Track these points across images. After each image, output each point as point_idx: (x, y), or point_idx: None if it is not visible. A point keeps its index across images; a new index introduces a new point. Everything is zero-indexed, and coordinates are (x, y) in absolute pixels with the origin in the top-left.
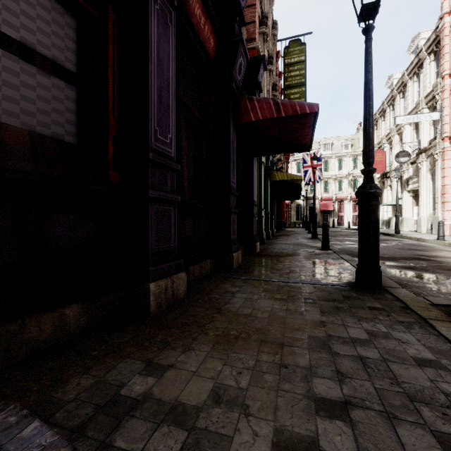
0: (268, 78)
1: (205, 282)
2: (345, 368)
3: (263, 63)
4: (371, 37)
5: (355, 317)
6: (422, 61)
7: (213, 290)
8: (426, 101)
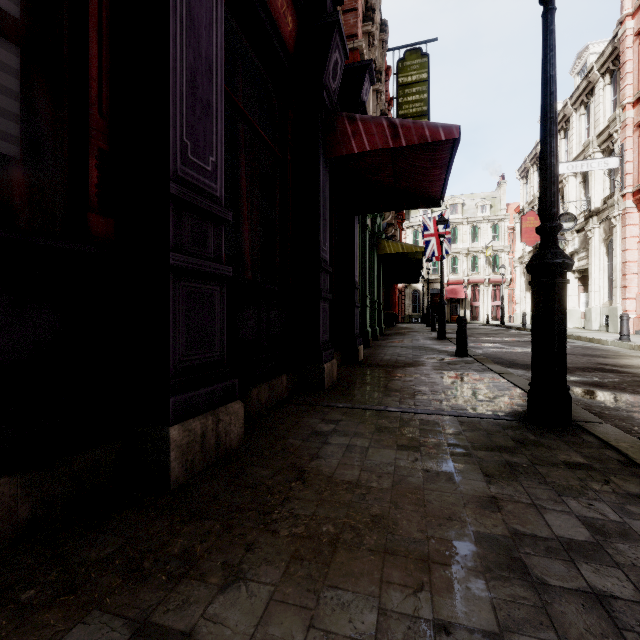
0: (374, 103)
1: (278, 413)
2: (577, 633)
3: (370, 73)
4: (554, 6)
5: (549, 486)
6: (593, 85)
7: (291, 430)
8: (599, 142)
